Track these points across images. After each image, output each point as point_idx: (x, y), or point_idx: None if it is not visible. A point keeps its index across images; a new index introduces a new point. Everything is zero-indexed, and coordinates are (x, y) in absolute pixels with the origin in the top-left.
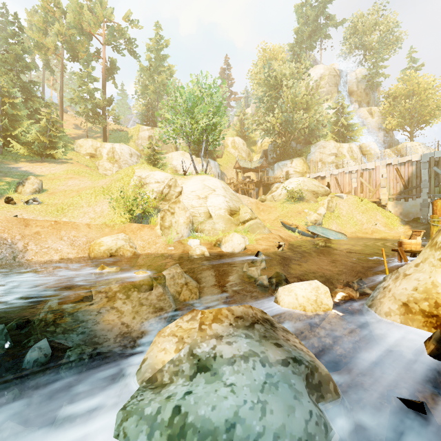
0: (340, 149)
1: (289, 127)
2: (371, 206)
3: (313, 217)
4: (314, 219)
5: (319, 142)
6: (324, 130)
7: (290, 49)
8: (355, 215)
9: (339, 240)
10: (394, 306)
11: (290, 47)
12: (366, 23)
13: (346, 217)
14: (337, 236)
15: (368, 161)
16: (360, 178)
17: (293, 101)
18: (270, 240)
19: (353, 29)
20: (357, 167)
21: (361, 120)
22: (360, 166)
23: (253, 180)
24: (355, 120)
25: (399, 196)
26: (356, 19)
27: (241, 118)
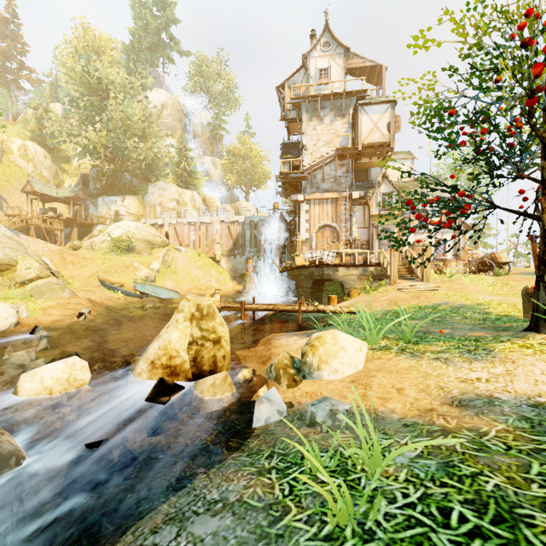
0: (182, 195)
1: (119, 154)
2: (208, 261)
3: (144, 273)
4: (145, 275)
5: (159, 183)
6: (166, 169)
7: (124, 50)
8: (192, 270)
9: (171, 298)
10: (145, 366)
11: (124, 47)
12: (210, 69)
13: (184, 272)
14: (169, 294)
15: (211, 213)
16: (199, 231)
17: (124, 122)
18: (69, 307)
19: (199, 68)
20: (196, 219)
21: (206, 168)
22: (199, 219)
23: (61, 216)
24: (200, 167)
25: (230, 252)
26: (202, 59)
27: (41, 114)
